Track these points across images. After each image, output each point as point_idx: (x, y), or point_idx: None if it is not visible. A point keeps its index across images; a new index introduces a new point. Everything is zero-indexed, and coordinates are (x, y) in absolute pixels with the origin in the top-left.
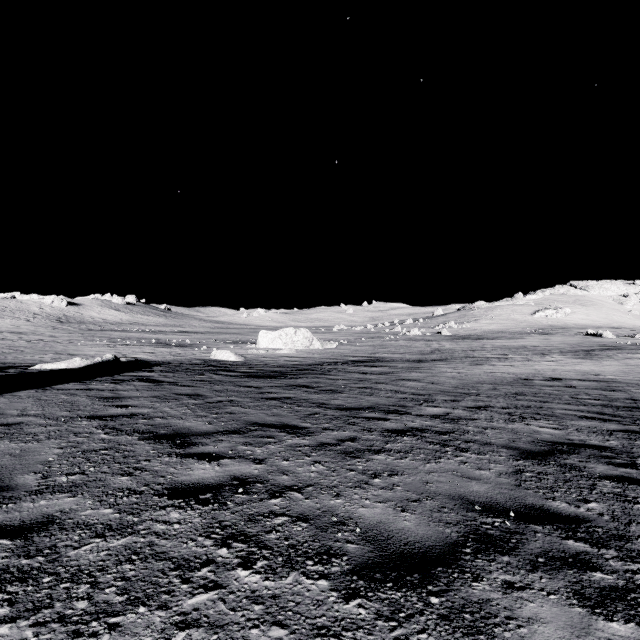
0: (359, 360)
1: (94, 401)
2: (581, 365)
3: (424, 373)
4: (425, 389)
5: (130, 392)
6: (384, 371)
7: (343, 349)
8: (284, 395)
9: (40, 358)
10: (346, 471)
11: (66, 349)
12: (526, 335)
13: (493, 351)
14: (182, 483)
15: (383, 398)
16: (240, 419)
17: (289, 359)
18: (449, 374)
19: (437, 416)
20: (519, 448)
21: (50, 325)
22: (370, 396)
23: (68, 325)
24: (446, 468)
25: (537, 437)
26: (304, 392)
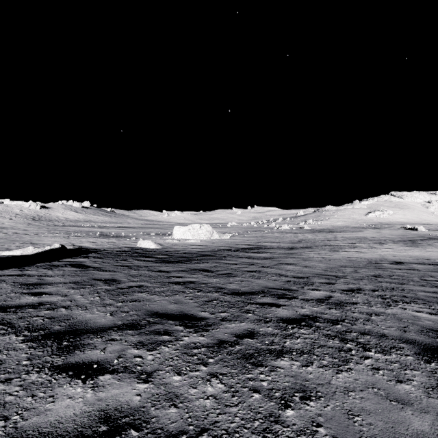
0: (247, 247)
1: (15, 288)
2: (412, 251)
3: (297, 258)
4: (302, 272)
5: (55, 278)
6: (267, 256)
7: (235, 239)
8: (188, 279)
9: (8, 246)
10: (249, 393)
11: (31, 239)
12: (363, 229)
13: (344, 241)
14: (24, 435)
15: (270, 281)
16: (142, 308)
17: (195, 247)
18: (316, 259)
19: (321, 300)
20: (416, 341)
21: (26, 222)
22: (259, 279)
23: (39, 222)
24: (362, 381)
25: (422, 324)
26: (205, 276)
